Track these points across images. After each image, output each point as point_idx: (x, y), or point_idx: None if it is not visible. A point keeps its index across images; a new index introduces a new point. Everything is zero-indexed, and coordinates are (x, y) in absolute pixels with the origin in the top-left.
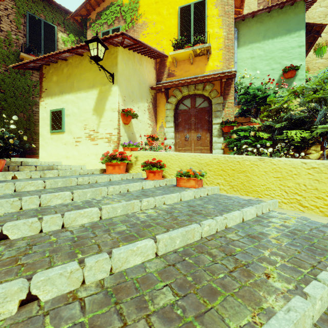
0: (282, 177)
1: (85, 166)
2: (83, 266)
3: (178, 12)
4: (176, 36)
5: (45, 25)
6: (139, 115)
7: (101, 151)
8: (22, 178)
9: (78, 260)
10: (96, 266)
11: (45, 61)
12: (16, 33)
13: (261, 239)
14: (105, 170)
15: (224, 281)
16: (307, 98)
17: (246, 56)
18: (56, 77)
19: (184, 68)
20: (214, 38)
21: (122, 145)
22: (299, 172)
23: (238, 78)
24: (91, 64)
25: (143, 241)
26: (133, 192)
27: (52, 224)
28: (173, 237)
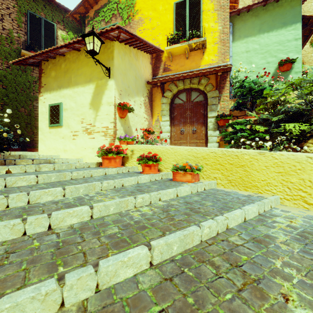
0: (285, 172)
1: (82, 159)
2: (63, 284)
3: (173, 8)
4: (171, 31)
5: (45, 23)
6: (135, 109)
7: (98, 145)
8: (17, 172)
9: (57, 275)
10: (78, 284)
11: (43, 57)
12: (18, 31)
13: (268, 244)
14: (102, 163)
15: (233, 305)
16: (305, 90)
17: (241, 50)
18: (54, 72)
19: (180, 63)
20: (209, 32)
21: (118, 139)
22: (304, 167)
23: (233, 72)
24: (88, 59)
25: (135, 249)
26: (128, 187)
27: (36, 226)
28: (170, 243)
